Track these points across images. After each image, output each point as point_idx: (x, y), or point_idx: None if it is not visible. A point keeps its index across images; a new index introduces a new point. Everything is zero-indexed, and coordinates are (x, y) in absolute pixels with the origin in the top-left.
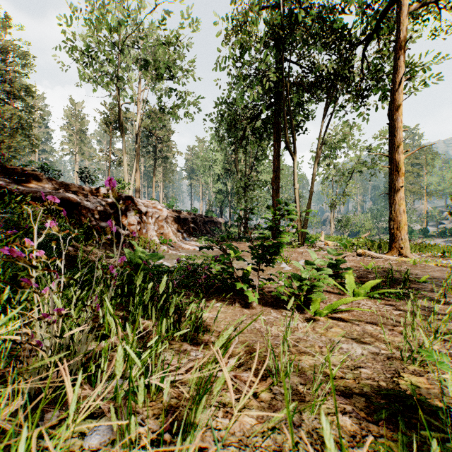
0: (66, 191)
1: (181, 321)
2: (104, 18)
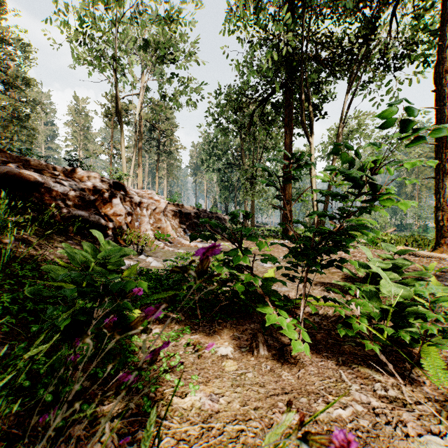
0: (25, 167)
1: None
2: None
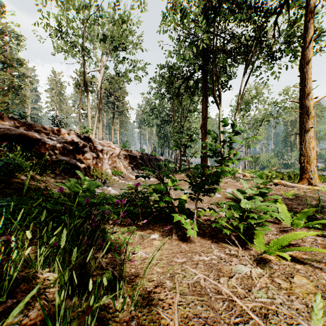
0: (28, 129)
1: (103, 269)
2: (71, 1)
